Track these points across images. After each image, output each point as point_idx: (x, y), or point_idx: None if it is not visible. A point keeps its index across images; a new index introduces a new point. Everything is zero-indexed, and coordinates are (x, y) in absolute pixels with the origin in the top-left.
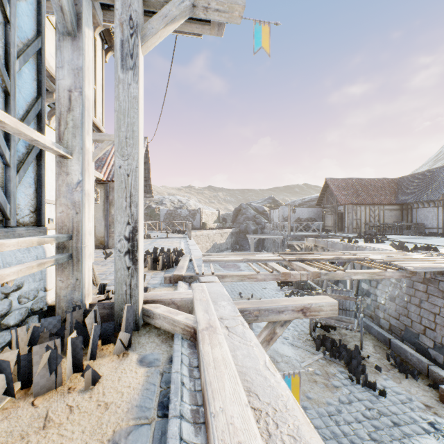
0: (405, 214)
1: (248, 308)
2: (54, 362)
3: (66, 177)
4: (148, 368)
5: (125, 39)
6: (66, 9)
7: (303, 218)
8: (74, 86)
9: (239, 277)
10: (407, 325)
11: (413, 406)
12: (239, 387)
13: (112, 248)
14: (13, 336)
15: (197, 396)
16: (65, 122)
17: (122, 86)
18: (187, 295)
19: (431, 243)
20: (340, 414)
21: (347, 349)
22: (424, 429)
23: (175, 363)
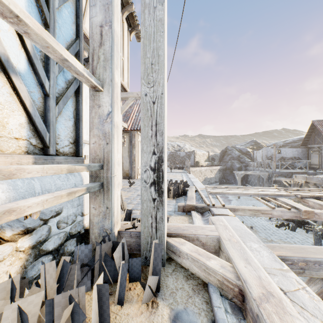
0: None
1: (290, 257)
2: (77, 318)
3: (98, 109)
4: None
5: None
6: None
7: (287, 157)
8: (105, 21)
9: (252, 212)
10: None
11: None
12: None
13: (133, 178)
14: (41, 273)
15: None
16: (97, 57)
17: (147, 10)
18: (212, 232)
19: None
20: None
21: None
22: None
23: None
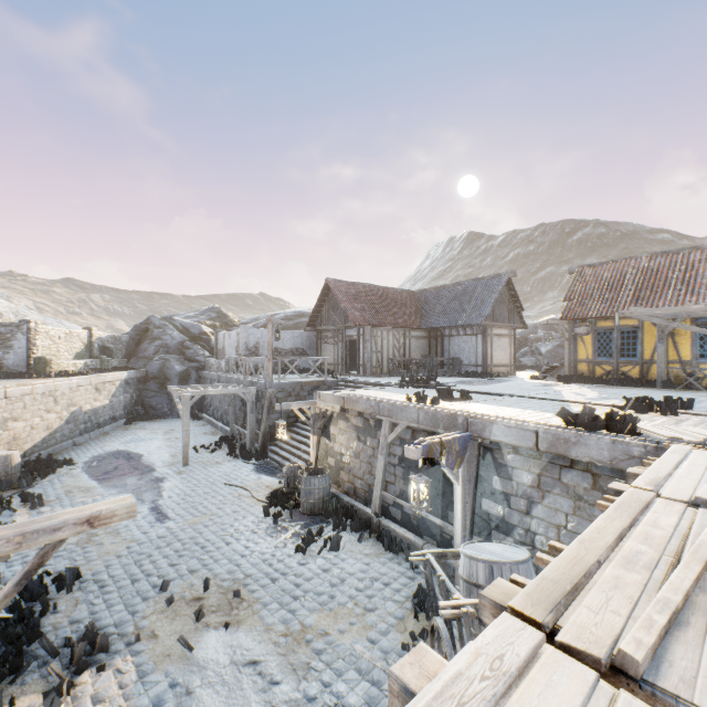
0: (434, 344)
1: None
2: None
3: None
4: None
5: None
6: None
7: (285, 350)
8: None
9: None
10: None
11: None
12: None
13: None
14: None
15: None
16: None
17: None
18: None
19: (530, 395)
20: None
21: None
22: None
23: None
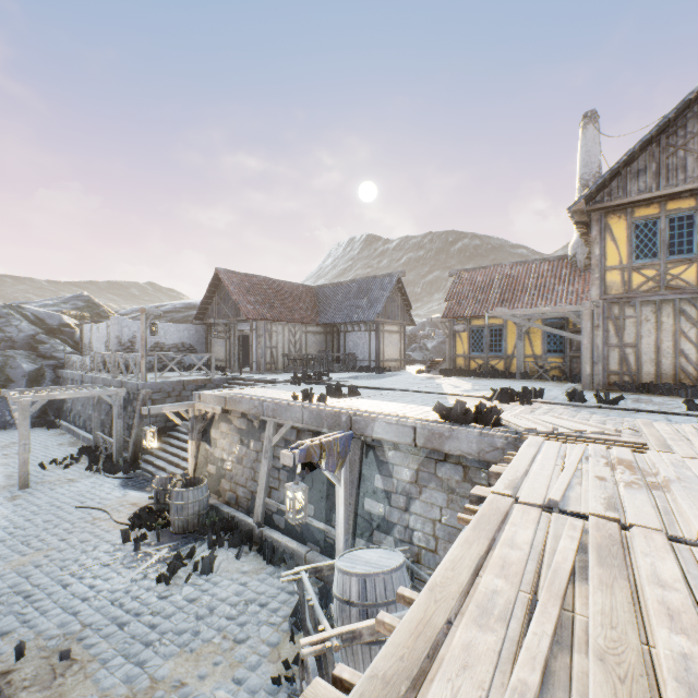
0: (330, 339)
1: None
2: None
3: None
4: None
5: None
6: None
7: (168, 345)
8: None
9: None
10: None
11: None
12: None
13: None
14: None
15: None
16: None
17: None
18: None
19: (414, 389)
20: None
21: None
22: None
23: None
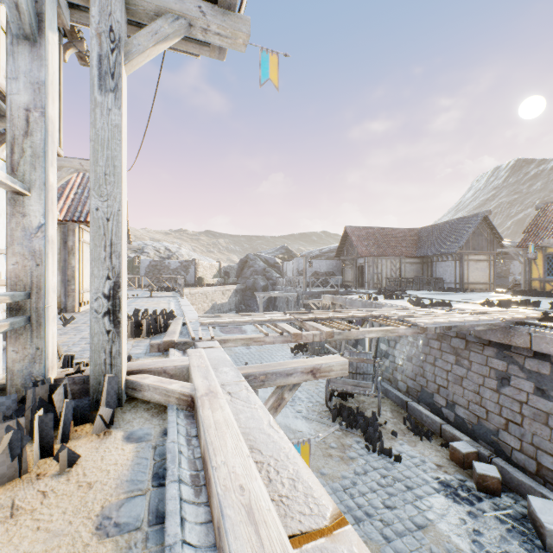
0: (426, 267)
1: (254, 372)
2: (17, 445)
3: (22, 219)
4: (137, 444)
5: (105, 54)
6: (23, 7)
7: (321, 272)
8: (34, 104)
9: (244, 341)
10: (423, 385)
11: (426, 468)
12: (242, 442)
13: (72, 311)
14: None
15: (197, 463)
16: (21, 149)
17: (100, 110)
18: (182, 362)
19: (447, 299)
20: (355, 486)
21: (365, 417)
22: (434, 489)
23: (170, 434)
